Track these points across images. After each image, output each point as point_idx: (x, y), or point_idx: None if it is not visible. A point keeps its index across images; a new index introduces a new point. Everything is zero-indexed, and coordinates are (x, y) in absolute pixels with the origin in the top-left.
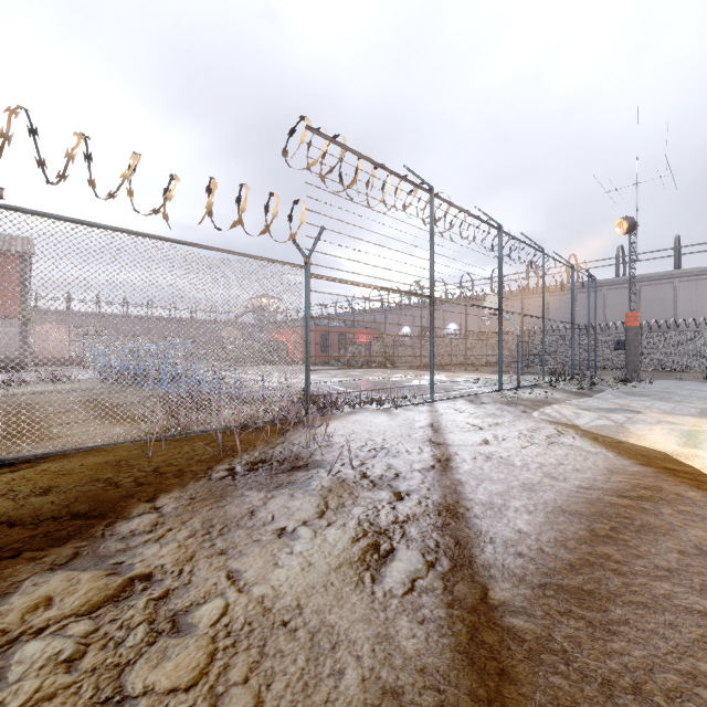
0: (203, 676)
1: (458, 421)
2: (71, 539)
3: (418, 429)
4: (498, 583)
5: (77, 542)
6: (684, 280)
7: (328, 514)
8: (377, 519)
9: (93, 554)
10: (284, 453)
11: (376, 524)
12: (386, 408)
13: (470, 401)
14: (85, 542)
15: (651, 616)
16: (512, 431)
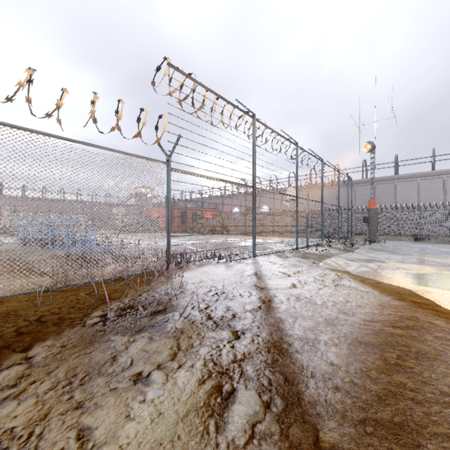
0: None
1: (273, 270)
2: None
3: (246, 277)
4: (325, 423)
5: None
6: (400, 181)
7: (179, 356)
8: (219, 359)
9: None
10: (148, 299)
11: (218, 363)
12: (224, 261)
13: (278, 256)
14: None
15: None
16: (309, 277)
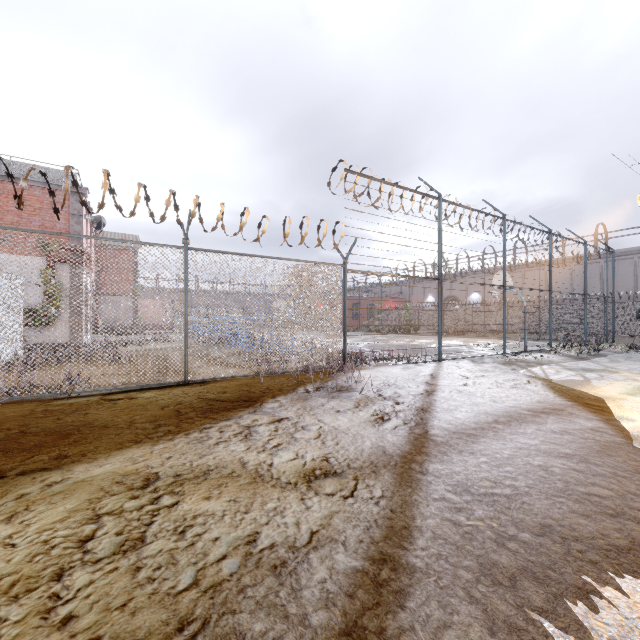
0: (319, 437)
1: (453, 373)
2: (249, 407)
3: (421, 376)
4: (435, 429)
5: (253, 408)
6: None
7: (360, 407)
8: (384, 410)
9: (262, 411)
10: (333, 384)
11: (383, 411)
12: (402, 363)
13: (472, 361)
14: (256, 408)
15: (497, 441)
16: (490, 380)
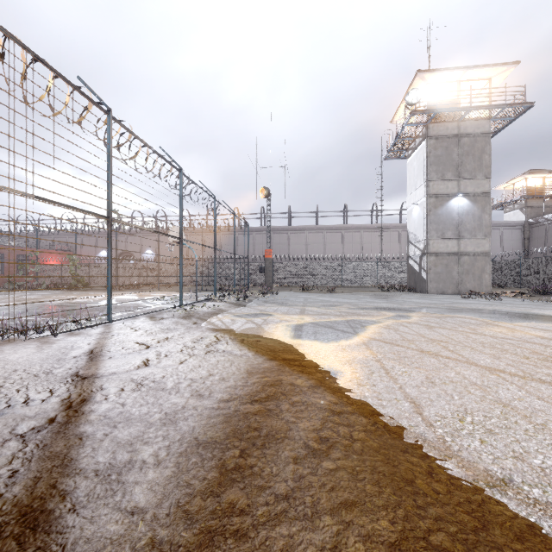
0: None
1: (128, 341)
2: None
3: (69, 360)
4: None
5: None
6: (292, 232)
7: None
8: None
9: None
10: None
11: None
12: (44, 336)
13: (151, 318)
14: None
15: None
16: (177, 345)
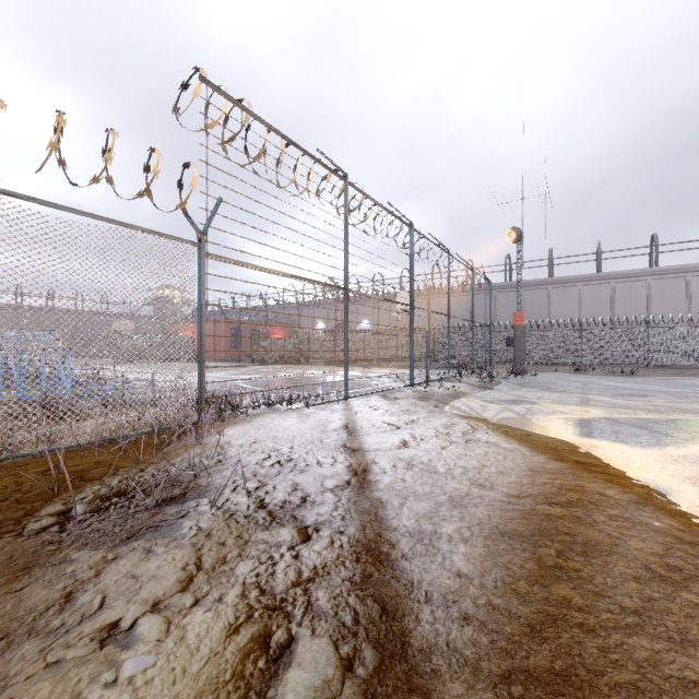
0: None
1: (374, 420)
2: None
3: (331, 432)
4: (446, 686)
5: None
6: (555, 286)
7: (198, 581)
8: (271, 581)
9: None
10: (156, 478)
11: (268, 590)
12: (297, 407)
13: (384, 397)
14: None
15: None
16: (428, 429)
